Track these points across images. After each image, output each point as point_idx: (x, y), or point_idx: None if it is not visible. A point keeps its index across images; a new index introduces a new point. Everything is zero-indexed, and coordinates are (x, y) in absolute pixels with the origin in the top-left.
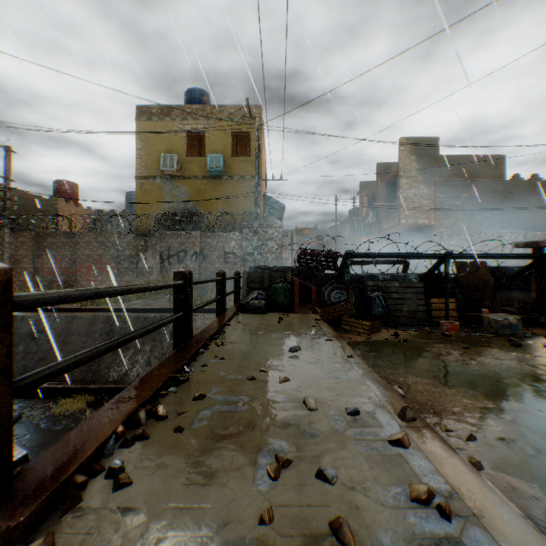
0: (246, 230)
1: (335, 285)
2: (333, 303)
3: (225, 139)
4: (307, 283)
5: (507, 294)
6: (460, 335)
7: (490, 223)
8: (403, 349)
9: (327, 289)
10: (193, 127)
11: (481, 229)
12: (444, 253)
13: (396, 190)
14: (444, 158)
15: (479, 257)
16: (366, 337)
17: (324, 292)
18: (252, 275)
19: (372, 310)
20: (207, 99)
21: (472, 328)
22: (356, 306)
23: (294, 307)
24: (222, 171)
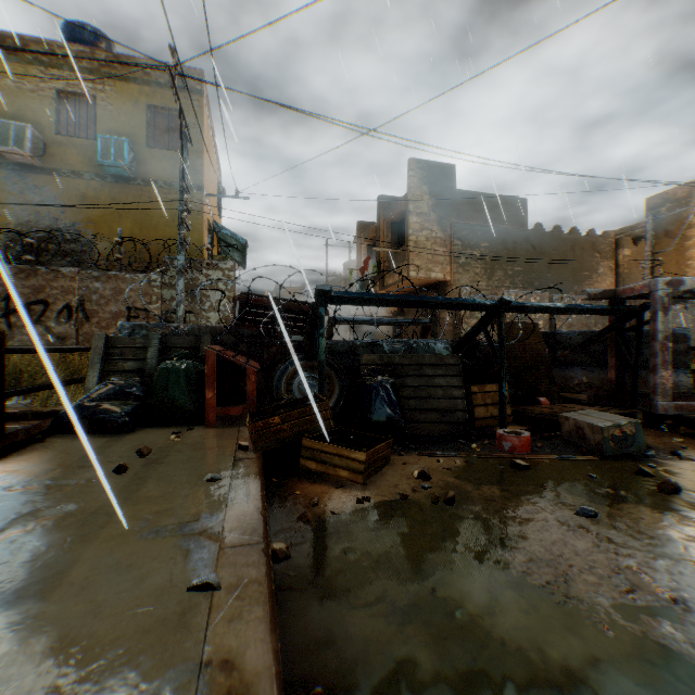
0: (170, 271)
1: (303, 362)
2: (288, 402)
3: (137, 116)
4: (236, 359)
5: (564, 373)
6: (542, 463)
7: (512, 282)
8: (453, 542)
9: (285, 371)
10: (71, 84)
11: (503, 289)
12: (498, 300)
13: (403, 235)
14: (461, 194)
15: (552, 309)
16: (357, 491)
17: (280, 376)
18: (122, 343)
19: (371, 412)
20: (108, 48)
21: (546, 440)
22: (341, 404)
23: (205, 413)
24: (128, 169)
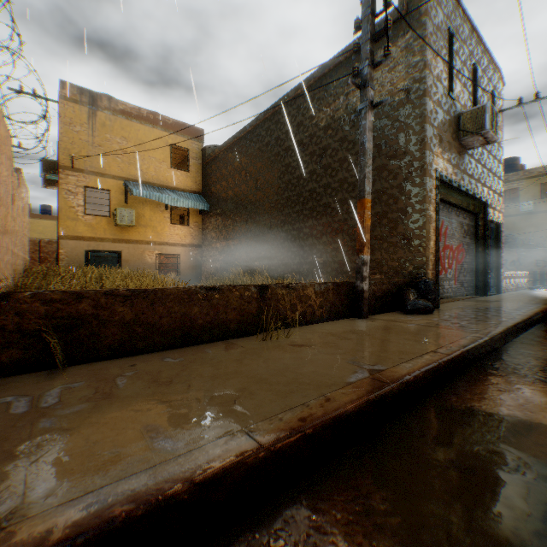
0: None
1: None
2: None
3: (533, 189)
4: None
5: None
6: None
7: None
8: None
9: None
10: (507, 186)
11: None
12: None
13: None
14: None
15: None
16: None
17: None
18: None
19: None
20: (516, 161)
21: None
22: None
23: None
24: (531, 210)
